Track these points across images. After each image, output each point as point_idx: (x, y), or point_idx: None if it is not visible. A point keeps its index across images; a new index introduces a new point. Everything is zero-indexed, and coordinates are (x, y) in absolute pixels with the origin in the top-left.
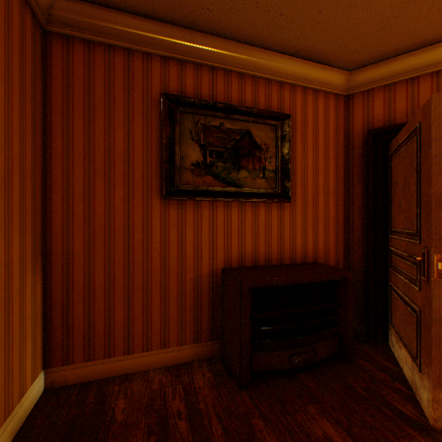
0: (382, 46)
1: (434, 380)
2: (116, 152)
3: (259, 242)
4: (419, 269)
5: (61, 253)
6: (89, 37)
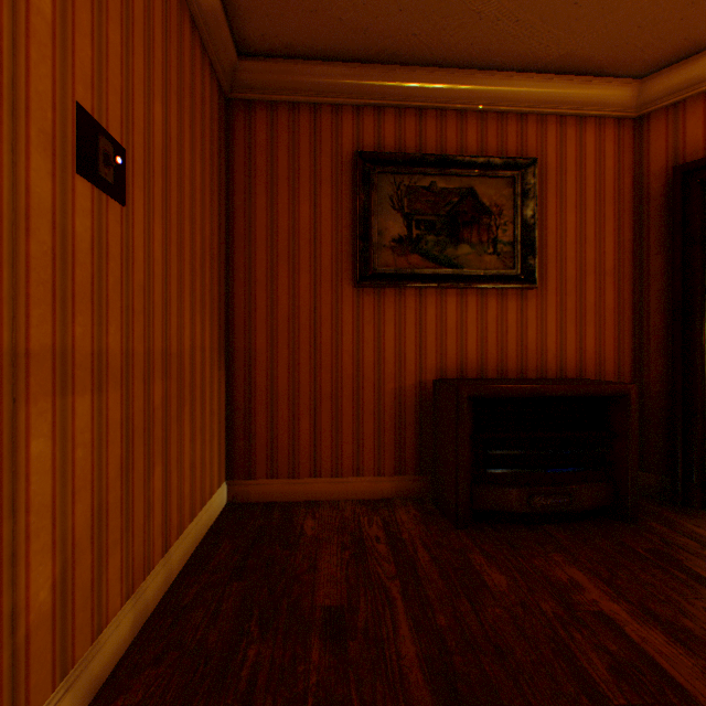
0: (693, 31)
1: None
2: (301, 231)
3: (487, 346)
4: None
5: (243, 350)
6: (272, 98)
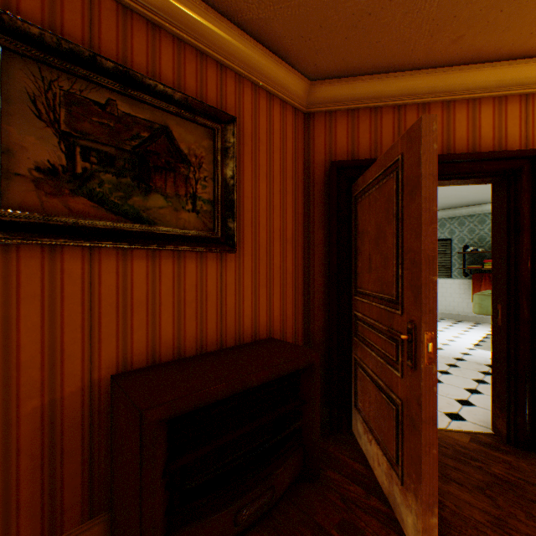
0: (349, 55)
1: (425, 502)
2: None
3: (186, 318)
4: (401, 349)
5: None
6: None
